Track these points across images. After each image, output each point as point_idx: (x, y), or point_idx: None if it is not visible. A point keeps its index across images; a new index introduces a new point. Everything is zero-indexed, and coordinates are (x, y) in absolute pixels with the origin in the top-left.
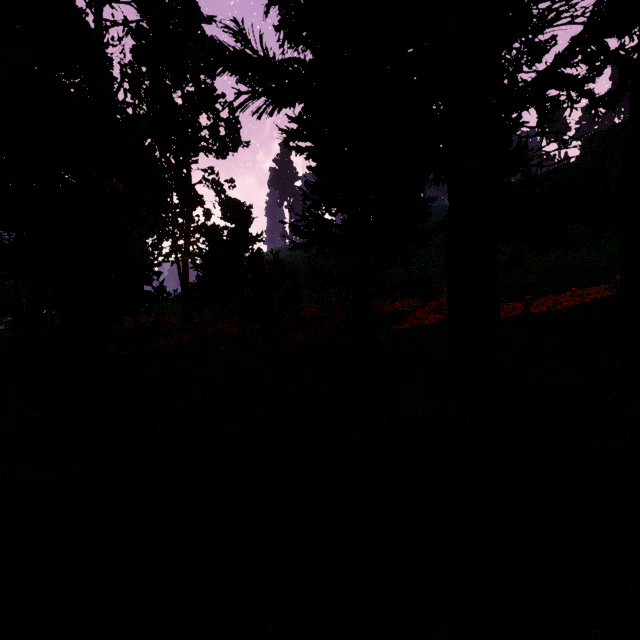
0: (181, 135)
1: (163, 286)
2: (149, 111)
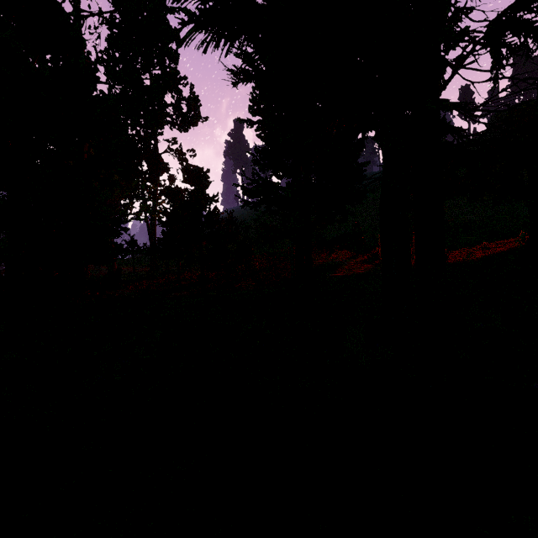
0: (148, 110)
1: (134, 240)
2: (121, 89)
